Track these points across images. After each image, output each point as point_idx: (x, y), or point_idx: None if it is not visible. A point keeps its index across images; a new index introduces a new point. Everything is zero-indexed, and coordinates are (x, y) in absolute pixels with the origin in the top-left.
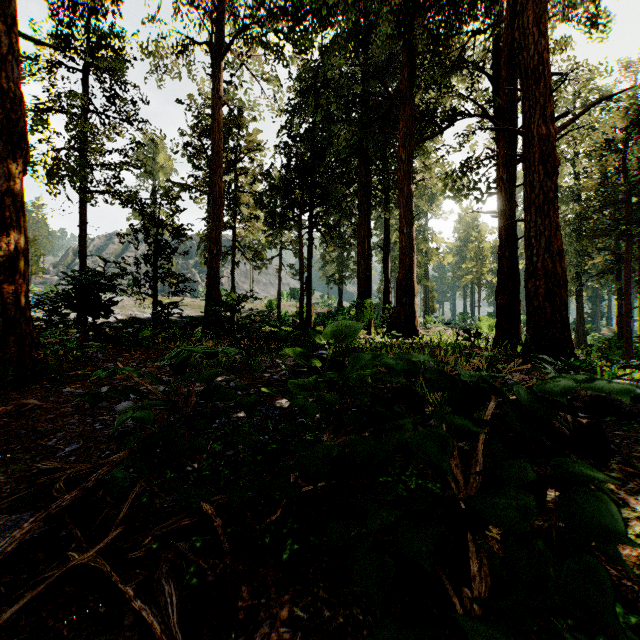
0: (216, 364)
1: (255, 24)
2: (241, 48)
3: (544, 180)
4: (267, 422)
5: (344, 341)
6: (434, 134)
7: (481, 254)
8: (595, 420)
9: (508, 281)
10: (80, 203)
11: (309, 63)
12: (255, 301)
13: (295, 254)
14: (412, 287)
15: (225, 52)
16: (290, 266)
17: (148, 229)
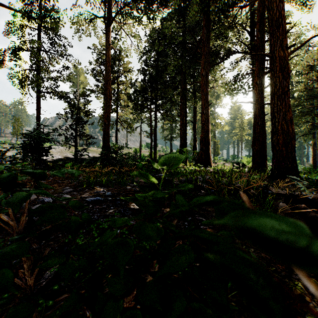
0: (101, 181)
1: (127, 6)
2: (120, 19)
3: (282, 81)
4: None
5: (172, 167)
6: (219, 62)
7: (242, 125)
8: None
9: (260, 137)
10: (37, 98)
11: (155, 27)
12: (128, 149)
13: (148, 125)
14: (208, 141)
15: (112, 21)
16: (146, 131)
17: (72, 111)
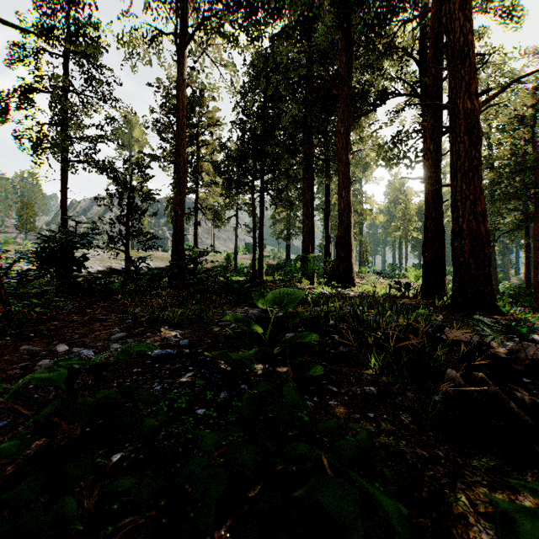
0: (172, 318)
1: (214, 17)
2: (202, 38)
3: (469, 149)
4: (206, 394)
5: (286, 307)
6: (368, 111)
7: (408, 214)
8: (538, 386)
9: (434, 239)
10: (62, 171)
11: (261, 51)
12: (216, 254)
13: (249, 214)
14: (349, 243)
15: (188, 41)
16: (245, 224)
17: (120, 193)
